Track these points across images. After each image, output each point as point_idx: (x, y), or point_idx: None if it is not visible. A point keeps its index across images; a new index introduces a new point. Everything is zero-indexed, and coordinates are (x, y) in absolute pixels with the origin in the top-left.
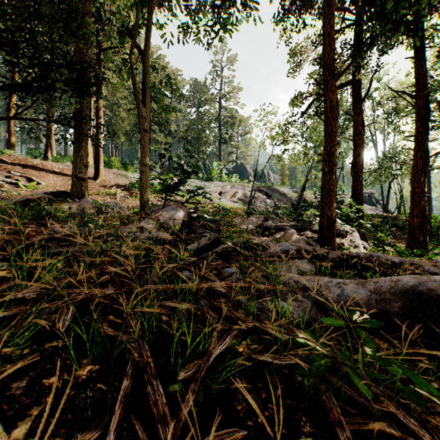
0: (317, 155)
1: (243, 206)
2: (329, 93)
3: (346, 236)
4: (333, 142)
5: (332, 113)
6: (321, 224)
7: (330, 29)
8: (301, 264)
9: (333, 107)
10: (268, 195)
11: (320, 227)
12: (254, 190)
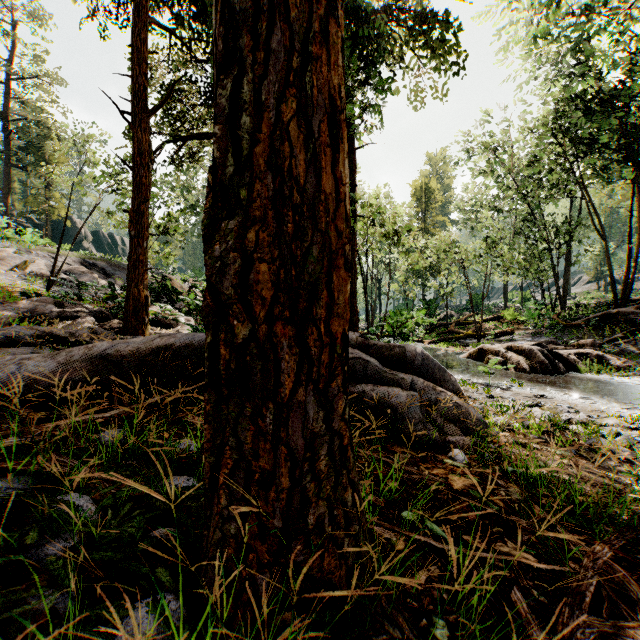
0: (124, 211)
1: (38, 287)
2: (138, 131)
3: (177, 326)
4: (142, 198)
5: (141, 158)
6: (127, 308)
7: (141, 45)
8: (14, 349)
9: (143, 151)
10: (106, 274)
11: (125, 311)
12: (78, 263)
